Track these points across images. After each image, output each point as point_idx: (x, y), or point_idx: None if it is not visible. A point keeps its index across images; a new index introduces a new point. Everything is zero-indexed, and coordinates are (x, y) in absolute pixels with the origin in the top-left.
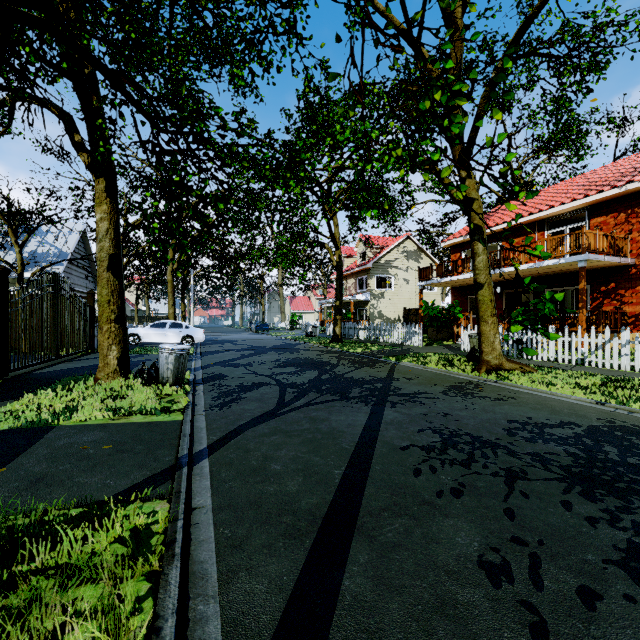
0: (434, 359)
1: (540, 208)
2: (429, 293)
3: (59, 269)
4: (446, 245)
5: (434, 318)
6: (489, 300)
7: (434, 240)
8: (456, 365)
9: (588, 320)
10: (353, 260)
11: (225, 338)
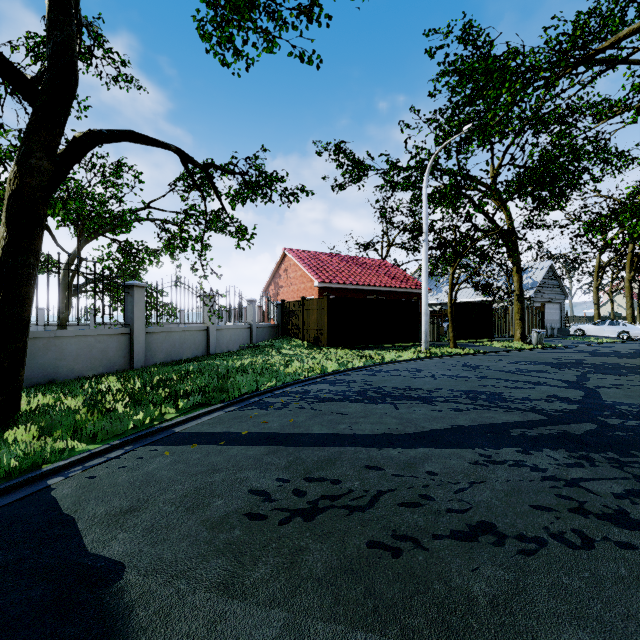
0: None
1: None
2: None
3: (531, 292)
4: None
5: None
6: None
7: None
8: None
9: None
10: None
11: None
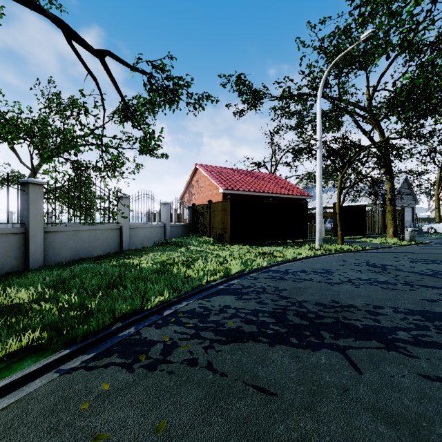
0: None
1: None
2: None
3: None
4: None
5: None
6: None
7: None
8: None
9: None
10: None
11: None
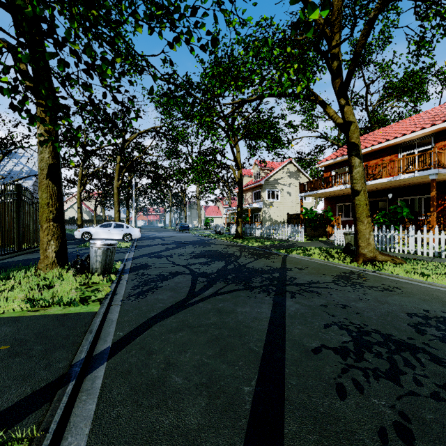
0: (316, 252)
1: (394, 136)
2: (306, 202)
3: (29, 183)
4: (320, 166)
5: (312, 220)
6: (365, 204)
7: (309, 164)
8: (336, 257)
9: (437, 221)
10: (250, 179)
11: (157, 235)
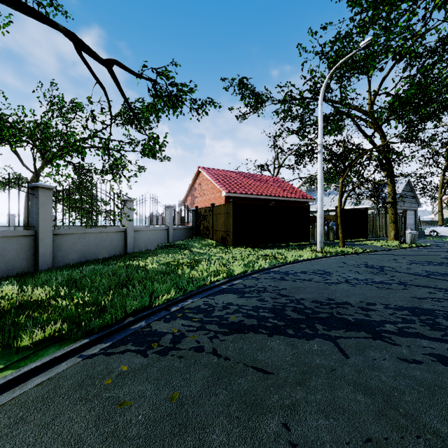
0: None
1: None
2: None
3: None
4: None
5: None
6: None
7: None
8: None
9: None
10: None
11: None
